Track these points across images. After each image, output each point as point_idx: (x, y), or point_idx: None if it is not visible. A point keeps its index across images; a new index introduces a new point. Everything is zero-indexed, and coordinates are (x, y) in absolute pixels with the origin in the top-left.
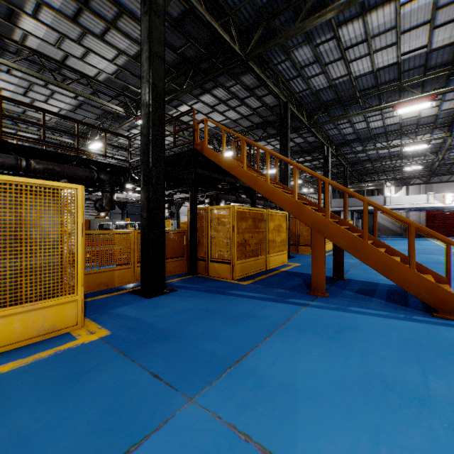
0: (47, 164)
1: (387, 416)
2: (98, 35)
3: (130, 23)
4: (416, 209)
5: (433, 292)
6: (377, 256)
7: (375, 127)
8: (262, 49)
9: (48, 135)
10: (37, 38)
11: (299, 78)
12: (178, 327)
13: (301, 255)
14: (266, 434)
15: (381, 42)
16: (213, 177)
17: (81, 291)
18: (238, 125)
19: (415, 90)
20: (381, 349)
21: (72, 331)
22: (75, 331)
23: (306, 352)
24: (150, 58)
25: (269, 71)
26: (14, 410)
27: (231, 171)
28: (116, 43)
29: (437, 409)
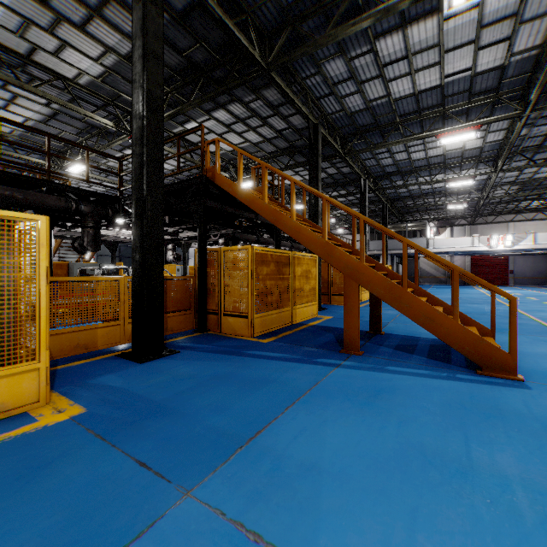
0: (5, 190)
1: (426, 496)
2: (78, 25)
3: (121, 13)
4: (460, 253)
5: (477, 346)
6: (418, 306)
7: (417, 158)
8: (287, 58)
9: (10, 153)
10: None
11: (332, 96)
12: (177, 399)
13: (333, 306)
14: (281, 530)
15: (423, 60)
16: (228, 211)
17: (46, 357)
18: (260, 149)
19: (459, 118)
20: (420, 414)
21: (32, 410)
22: (36, 410)
23: (335, 422)
24: (144, 57)
25: (297, 86)
26: None
27: (249, 204)
28: (102, 37)
29: (481, 483)
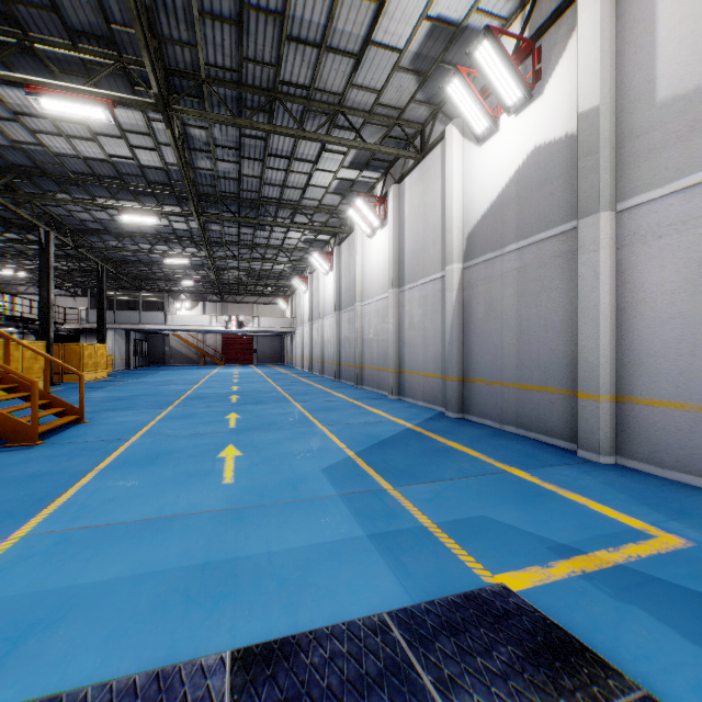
0: None
1: None
2: None
3: None
4: (205, 332)
5: (7, 424)
6: None
7: (125, 223)
8: None
9: None
10: None
11: None
12: None
13: None
14: None
15: (73, 129)
16: None
17: None
18: None
19: (151, 198)
20: None
21: None
22: None
23: None
24: None
25: None
26: None
27: None
28: None
29: None
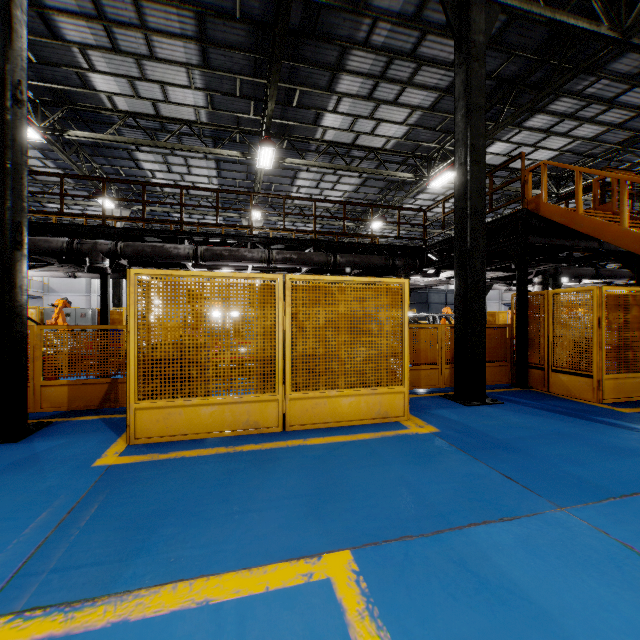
0: (349, 257)
1: None
2: (392, 101)
3: (429, 71)
4: None
5: None
6: None
7: None
8: None
9: (332, 223)
10: (334, 130)
11: None
12: (520, 442)
13: None
14: None
15: None
16: (556, 245)
17: (407, 384)
18: (600, 143)
19: None
20: None
21: (401, 421)
22: (403, 422)
23: None
24: (467, 115)
25: None
26: (389, 464)
27: (594, 233)
28: (410, 101)
29: None
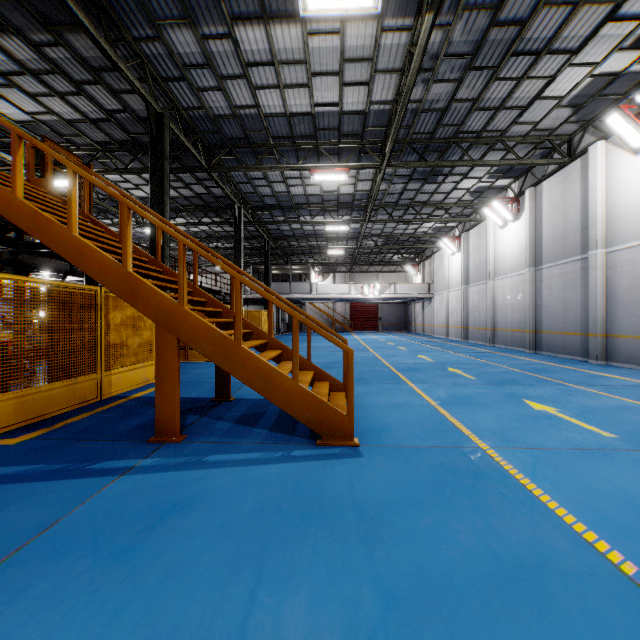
0: None
1: None
2: None
3: None
4: (341, 300)
5: (317, 411)
6: (254, 365)
7: (297, 194)
8: None
9: None
10: None
11: (185, 83)
12: None
13: (190, 365)
14: None
15: (291, 75)
16: None
17: None
18: (80, 132)
19: (332, 158)
20: (210, 547)
21: None
22: None
23: (13, 635)
24: None
25: (127, 47)
26: None
27: None
28: None
29: None
